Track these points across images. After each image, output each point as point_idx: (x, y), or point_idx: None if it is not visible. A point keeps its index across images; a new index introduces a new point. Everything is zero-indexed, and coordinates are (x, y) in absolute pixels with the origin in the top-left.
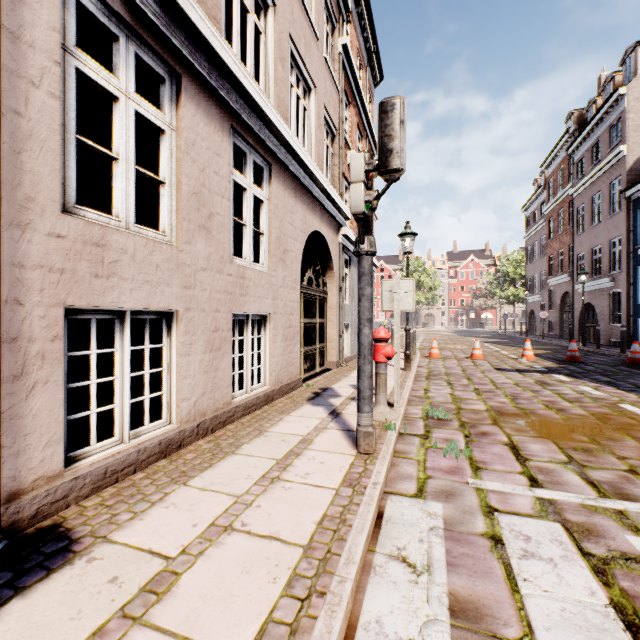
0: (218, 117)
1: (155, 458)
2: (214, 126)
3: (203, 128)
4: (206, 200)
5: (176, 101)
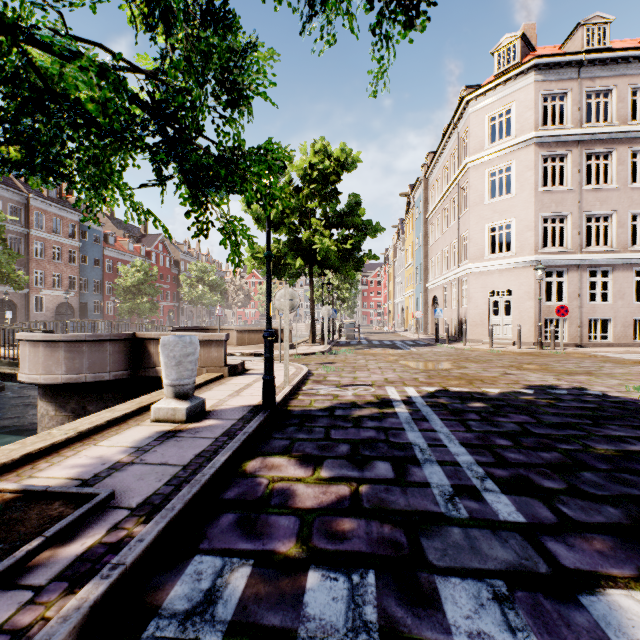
0: (626, 268)
1: (605, 346)
2: (624, 272)
3: (620, 274)
4: (621, 291)
5: (611, 273)
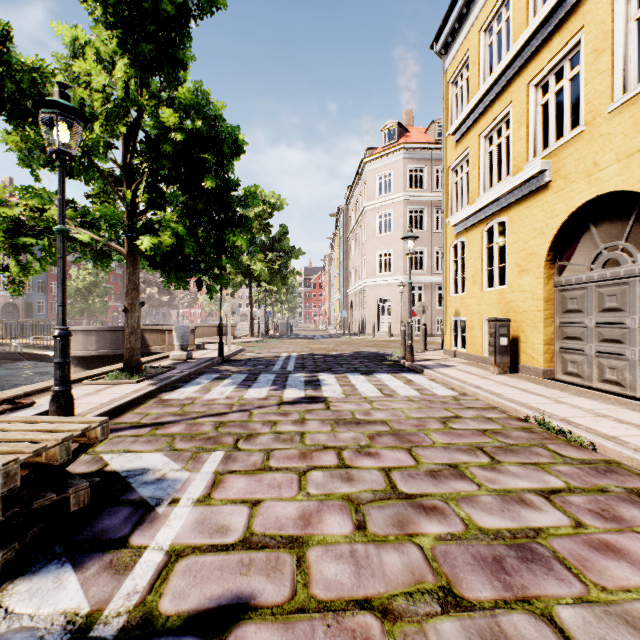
0: None
1: None
2: None
3: None
4: None
5: None
